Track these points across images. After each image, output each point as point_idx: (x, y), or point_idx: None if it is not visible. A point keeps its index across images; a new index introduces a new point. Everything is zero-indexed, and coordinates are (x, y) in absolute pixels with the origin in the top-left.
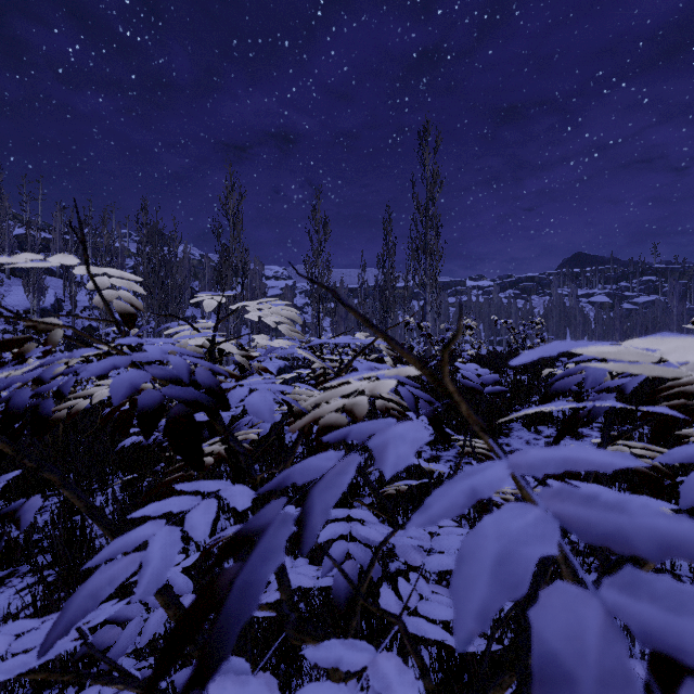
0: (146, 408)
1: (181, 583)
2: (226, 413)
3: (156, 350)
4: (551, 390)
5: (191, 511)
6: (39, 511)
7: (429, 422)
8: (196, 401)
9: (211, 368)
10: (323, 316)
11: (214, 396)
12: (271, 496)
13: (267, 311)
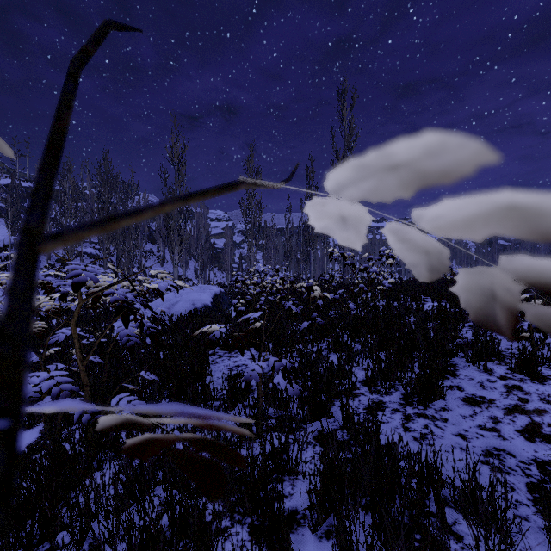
0: None
1: None
2: None
3: None
4: None
5: None
6: None
7: None
8: None
9: None
10: (256, 249)
11: None
12: None
13: None
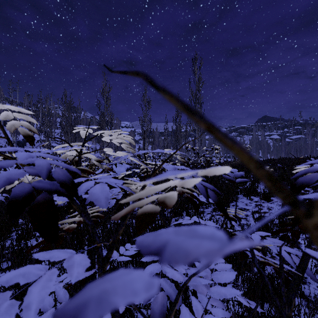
0: (16, 196)
1: (61, 295)
2: (86, 196)
3: (23, 155)
4: (298, 183)
5: (34, 282)
6: (8, 238)
7: (216, 205)
8: (57, 191)
9: (68, 168)
10: (148, 144)
11: (64, 188)
12: (108, 254)
13: (114, 137)
